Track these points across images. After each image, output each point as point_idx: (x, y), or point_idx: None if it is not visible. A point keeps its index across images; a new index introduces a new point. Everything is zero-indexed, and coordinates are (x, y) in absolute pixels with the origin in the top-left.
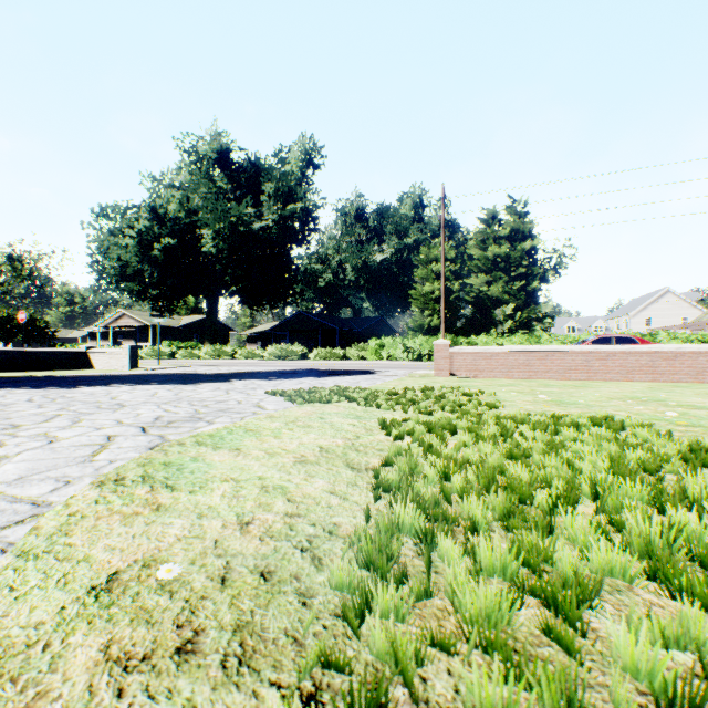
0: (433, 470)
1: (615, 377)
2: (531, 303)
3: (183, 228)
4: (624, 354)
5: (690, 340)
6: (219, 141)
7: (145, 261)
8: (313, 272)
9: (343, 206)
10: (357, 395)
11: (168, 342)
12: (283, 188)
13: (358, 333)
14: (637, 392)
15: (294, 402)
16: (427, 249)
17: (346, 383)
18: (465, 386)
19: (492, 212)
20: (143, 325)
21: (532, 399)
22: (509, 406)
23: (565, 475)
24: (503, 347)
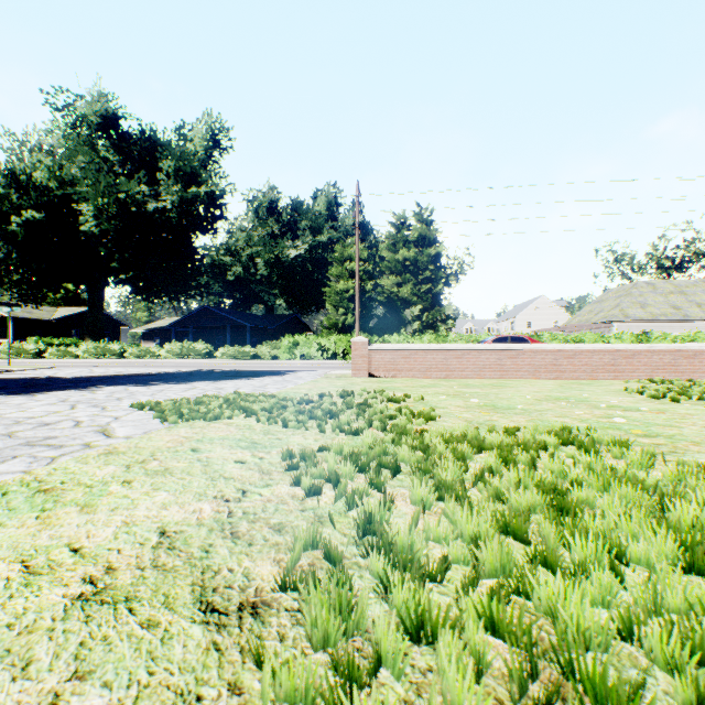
0: (394, 633)
1: (525, 375)
2: (436, 305)
3: (54, 201)
4: (532, 353)
5: (567, 340)
6: (104, 103)
7: None
8: (222, 265)
9: (255, 197)
10: (259, 406)
11: (36, 338)
12: (185, 168)
13: (271, 331)
14: (555, 391)
15: (166, 420)
16: (342, 247)
17: (251, 387)
18: (387, 388)
19: (402, 218)
20: None
21: (464, 404)
22: (445, 415)
23: (645, 594)
24: (422, 346)
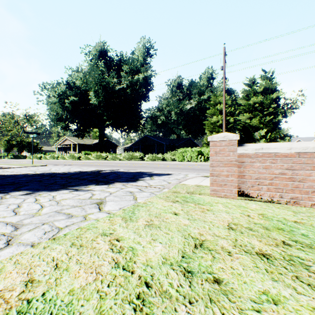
0: None
1: None
2: (276, 128)
3: (82, 92)
4: None
5: None
6: (100, 45)
7: (63, 110)
8: (155, 116)
9: (171, 82)
10: None
11: (85, 151)
12: (133, 68)
13: (177, 146)
14: None
15: None
16: (214, 97)
17: None
18: None
19: (252, 79)
20: (75, 144)
21: None
22: None
23: None
24: None
